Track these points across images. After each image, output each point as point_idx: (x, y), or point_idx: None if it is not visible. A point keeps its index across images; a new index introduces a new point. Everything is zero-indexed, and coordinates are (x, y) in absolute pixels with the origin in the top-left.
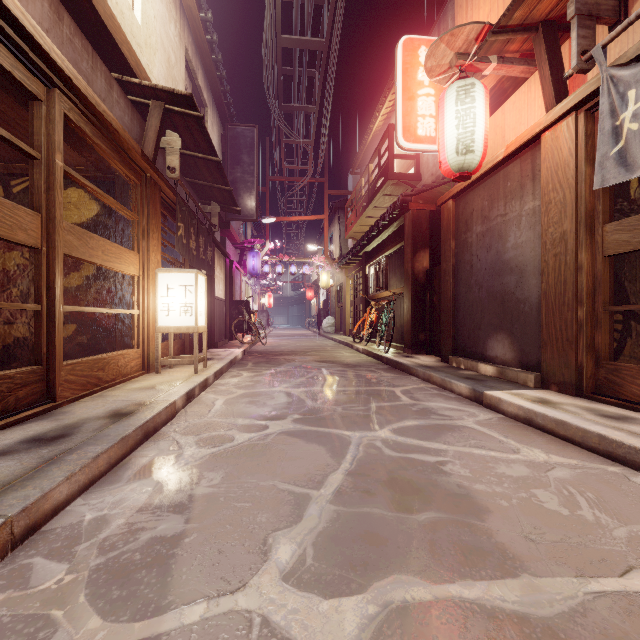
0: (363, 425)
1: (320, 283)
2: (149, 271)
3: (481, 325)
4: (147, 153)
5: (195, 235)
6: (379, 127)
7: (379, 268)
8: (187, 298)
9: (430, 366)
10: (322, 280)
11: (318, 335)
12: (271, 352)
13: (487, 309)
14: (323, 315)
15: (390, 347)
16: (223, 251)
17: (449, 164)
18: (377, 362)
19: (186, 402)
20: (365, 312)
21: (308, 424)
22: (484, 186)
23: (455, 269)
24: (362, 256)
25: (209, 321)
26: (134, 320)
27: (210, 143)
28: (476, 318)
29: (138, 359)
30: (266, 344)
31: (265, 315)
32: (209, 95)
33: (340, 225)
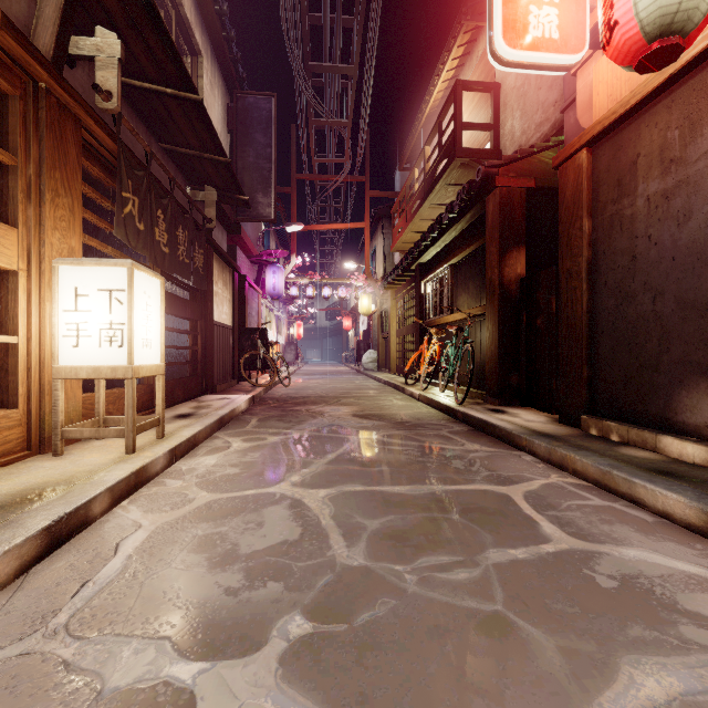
0: (509, 704)
1: (359, 309)
2: (43, 263)
3: (660, 364)
4: (42, 46)
5: (167, 223)
6: (437, 101)
7: (440, 284)
8: (113, 313)
9: (552, 434)
10: (362, 305)
11: (357, 373)
12: (292, 399)
13: (678, 334)
14: (363, 348)
15: (459, 392)
16: (227, 260)
17: (638, 21)
18: (447, 418)
19: (43, 550)
20: (420, 344)
21: (327, 692)
22: (669, 103)
23: (591, 268)
24: (415, 270)
25: (202, 356)
26: (7, 354)
27: (178, 60)
28: (646, 351)
29: (12, 429)
30: (289, 385)
31: (293, 348)
32: (205, 41)
33: (384, 237)
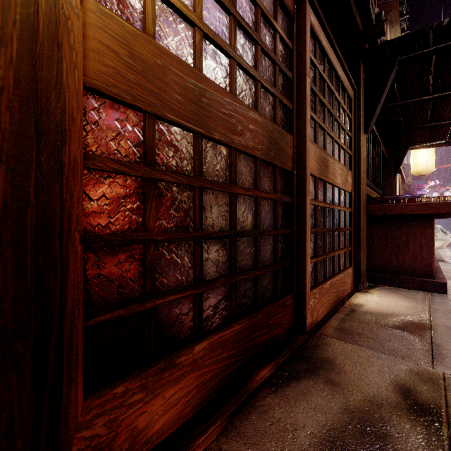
0: None
1: None
2: None
3: None
4: None
5: None
6: None
7: None
8: None
9: None
10: None
11: None
12: None
13: None
14: None
15: None
16: None
17: None
18: None
19: None
20: None
21: None
22: None
23: None
24: None
25: None
26: None
27: None
28: None
29: None
30: None
31: None
32: None
33: None
